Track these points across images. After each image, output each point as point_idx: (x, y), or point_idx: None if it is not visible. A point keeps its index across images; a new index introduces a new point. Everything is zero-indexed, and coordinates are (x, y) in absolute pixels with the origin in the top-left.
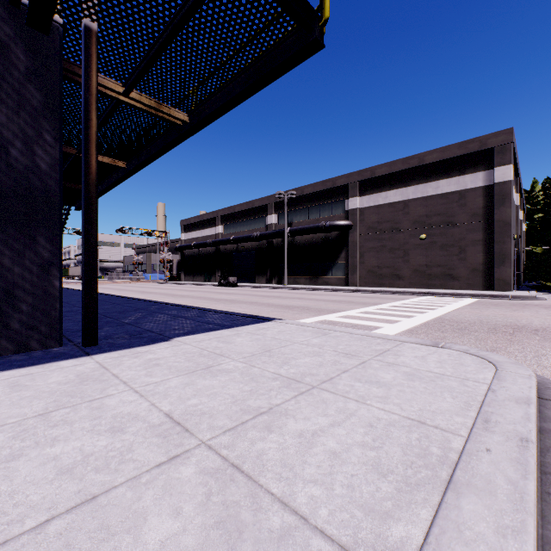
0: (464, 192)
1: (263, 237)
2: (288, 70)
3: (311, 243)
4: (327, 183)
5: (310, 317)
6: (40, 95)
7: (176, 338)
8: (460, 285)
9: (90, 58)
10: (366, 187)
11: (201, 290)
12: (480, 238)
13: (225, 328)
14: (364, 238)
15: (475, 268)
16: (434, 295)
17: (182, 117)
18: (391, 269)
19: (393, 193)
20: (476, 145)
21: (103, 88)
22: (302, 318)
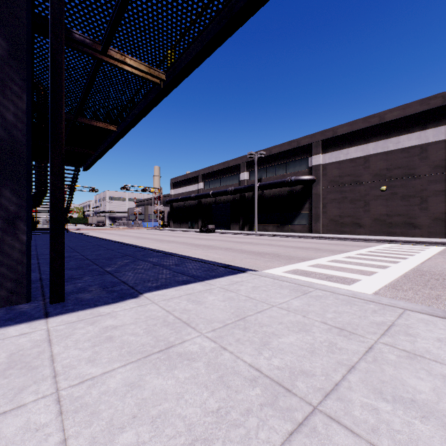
0: (426, 146)
1: (237, 191)
2: (264, 2)
3: (278, 195)
4: (292, 144)
5: (281, 265)
6: (6, 43)
7: (146, 294)
8: (421, 233)
9: (57, 2)
10: (328, 145)
11: (185, 236)
12: (443, 189)
13: (198, 281)
14: (326, 190)
15: (437, 217)
16: (397, 243)
17: (159, 75)
18: (352, 218)
19: (354, 149)
20: (438, 100)
21: (82, 46)
22: (274, 267)
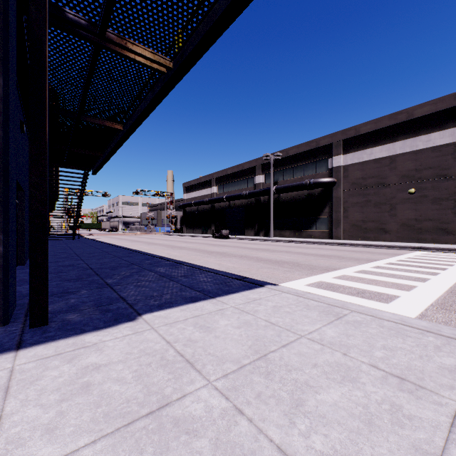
0: None
1: (252, 195)
2: None
3: (295, 199)
4: (311, 144)
5: (303, 276)
6: None
7: (145, 315)
8: (455, 239)
9: None
10: (350, 145)
11: (197, 242)
12: None
13: (208, 297)
14: (348, 193)
15: None
16: (428, 250)
17: (165, 62)
18: (376, 223)
19: (379, 149)
20: None
21: (77, 28)
22: (295, 279)
